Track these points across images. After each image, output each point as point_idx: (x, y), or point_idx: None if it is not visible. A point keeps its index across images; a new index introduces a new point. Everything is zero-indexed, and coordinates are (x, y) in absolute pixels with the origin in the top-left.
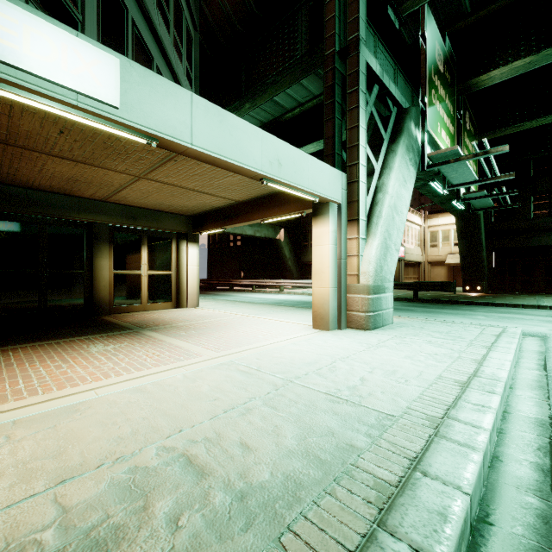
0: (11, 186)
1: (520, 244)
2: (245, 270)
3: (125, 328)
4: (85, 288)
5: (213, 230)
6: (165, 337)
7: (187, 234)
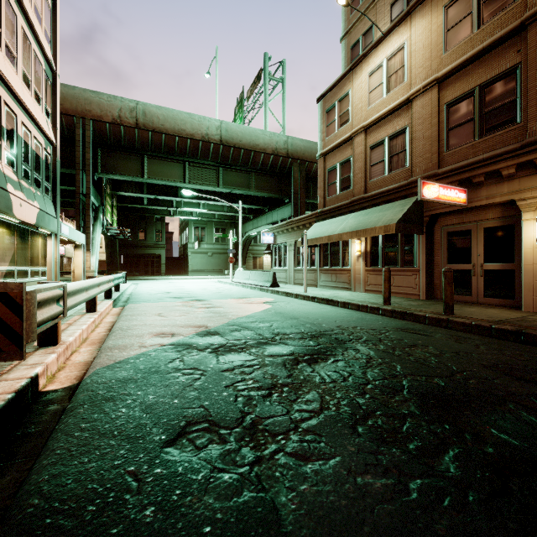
0: None
1: (134, 252)
2: None
3: None
4: None
5: None
6: None
7: None
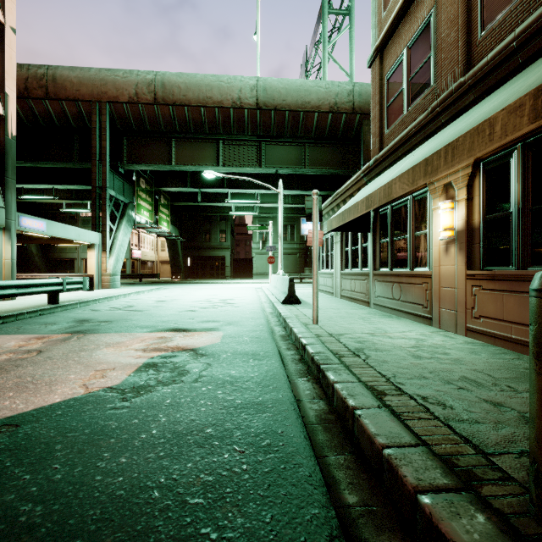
0: None
1: (199, 254)
2: None
3: None
4: None
5: None
6: None
7: None
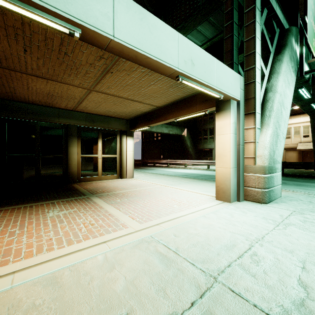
0: (18, 102)
1: None
2: (163, 154)
3: (82, 194)
4: (63, 166)
5: (142, 128)
6: (104, 204)
7: (126, 131)
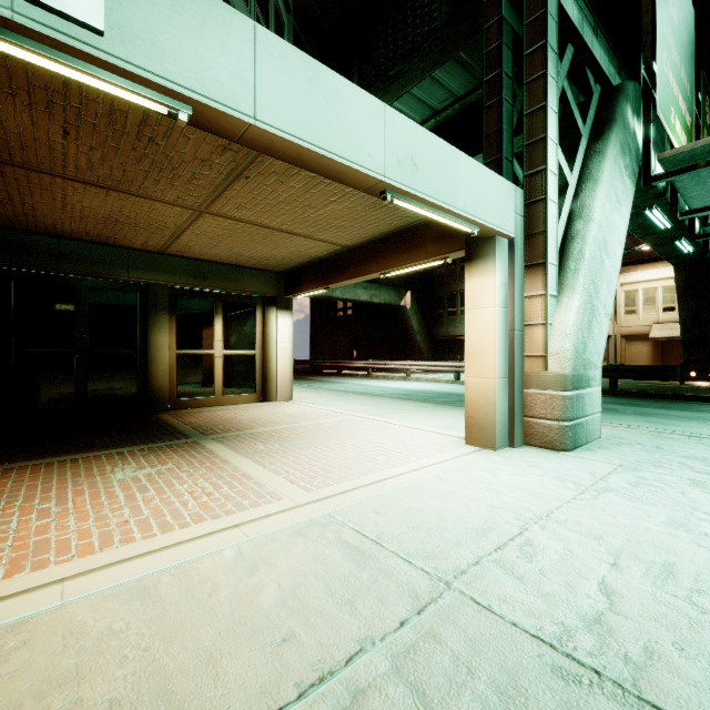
0: (38, 235)
1: None
2: (358, 348)
3: (181, 434)
4: (138, 374)
5: (312, 292)
6: (231, 455)
7: (277, 298)
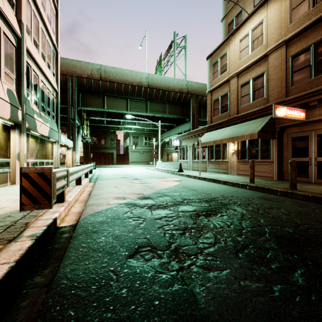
0: None
1: (98, 151)
2: None
3: None
4: None
5: None
6: None
7: None
